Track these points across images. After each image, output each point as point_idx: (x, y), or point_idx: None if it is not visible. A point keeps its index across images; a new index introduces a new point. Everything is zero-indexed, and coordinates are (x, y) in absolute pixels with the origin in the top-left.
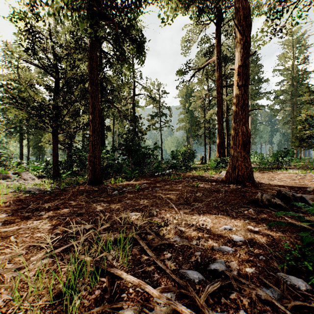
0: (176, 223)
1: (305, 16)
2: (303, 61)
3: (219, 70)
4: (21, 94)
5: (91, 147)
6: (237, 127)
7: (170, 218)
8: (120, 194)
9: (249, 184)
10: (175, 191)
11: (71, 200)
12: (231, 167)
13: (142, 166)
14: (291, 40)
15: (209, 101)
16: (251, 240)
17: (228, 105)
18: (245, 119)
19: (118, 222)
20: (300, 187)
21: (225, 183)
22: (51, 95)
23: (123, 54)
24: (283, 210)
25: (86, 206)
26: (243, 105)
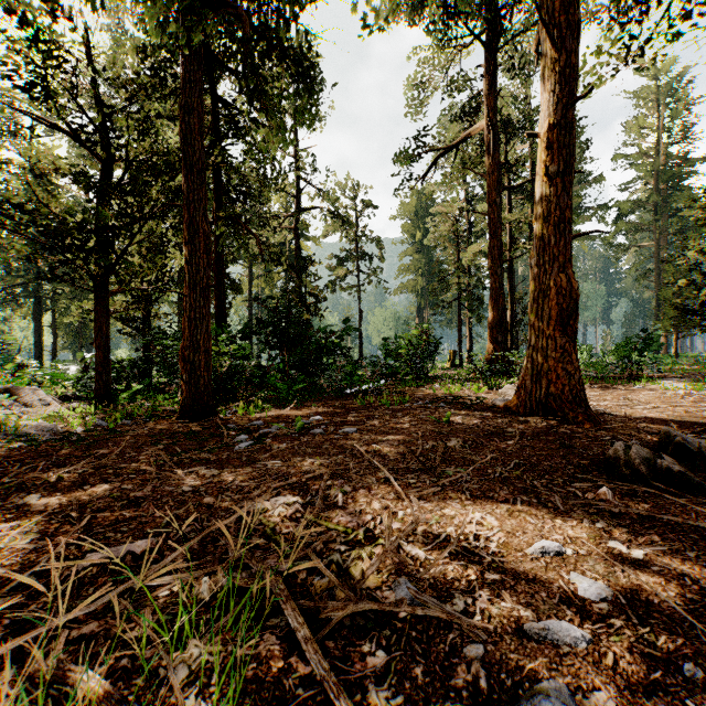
0: (400, 534)
1: (701, 16)
2: (681, 135)
3: (493, 152)
4: (11, 194)
5: (188, 326)
6: (546, 276)
7: (381, 513)
8: (253, 442)
9: (577, 416)
10: (393, 435)
11: (126, 459)
12: (530, 374)
13: (314, 373)
14: (654, 88)
15: (469, 226)
16: (633, 593)
17: (514, 234)
18: (564, 257)
19: (235, 526)
20: (704, 423)
21: (516, 413)
22: (89, 199)
23: (264, 90)
24: (691, 489)
25: (159, 476)
26: (560, 221)
